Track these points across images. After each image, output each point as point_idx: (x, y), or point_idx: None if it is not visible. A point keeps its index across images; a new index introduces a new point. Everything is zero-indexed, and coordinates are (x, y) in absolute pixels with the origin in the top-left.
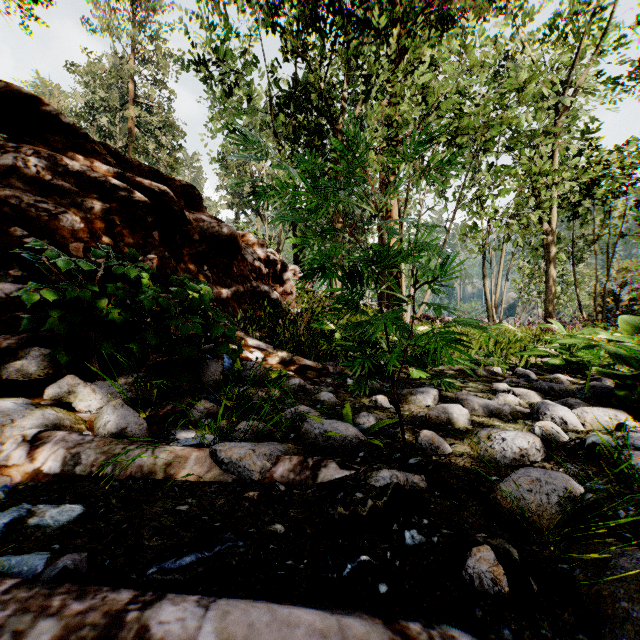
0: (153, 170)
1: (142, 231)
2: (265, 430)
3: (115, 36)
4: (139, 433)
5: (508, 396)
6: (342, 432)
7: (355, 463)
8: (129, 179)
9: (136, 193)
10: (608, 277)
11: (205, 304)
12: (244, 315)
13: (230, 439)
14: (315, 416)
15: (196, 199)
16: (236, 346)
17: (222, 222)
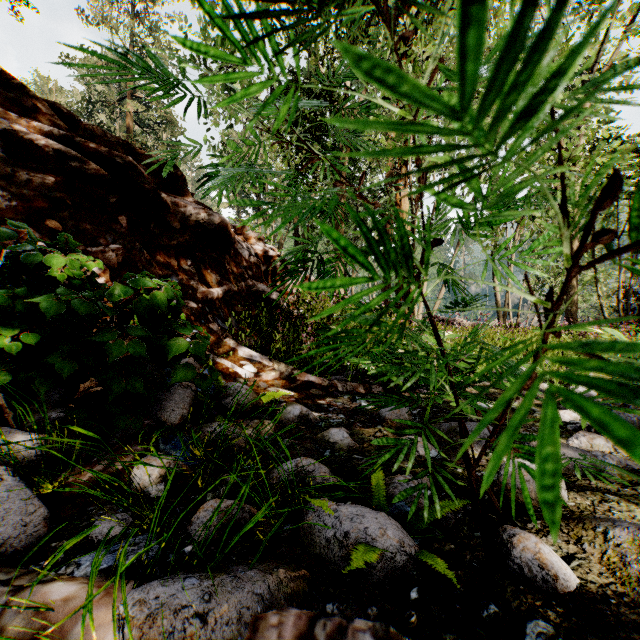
0: (122, 142)
1: (104, 215)
2: (243, 517)
3: (112, 29)
4: (22, 533)
5: (594, 437)
6: (376, 541)
7: (409, 629)
8: (81, 145)
9: (90, 164)
10: (632, 275)
11: (161, 308)
12: (237, 318)
13: (180, 542)
14: (326, 500)
15: (179, 181)
16: (222, 358)
17: (210, 209)
